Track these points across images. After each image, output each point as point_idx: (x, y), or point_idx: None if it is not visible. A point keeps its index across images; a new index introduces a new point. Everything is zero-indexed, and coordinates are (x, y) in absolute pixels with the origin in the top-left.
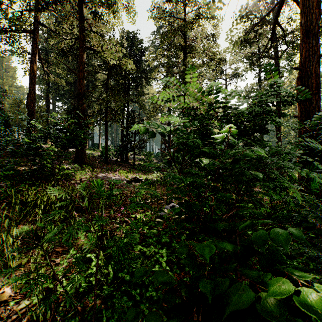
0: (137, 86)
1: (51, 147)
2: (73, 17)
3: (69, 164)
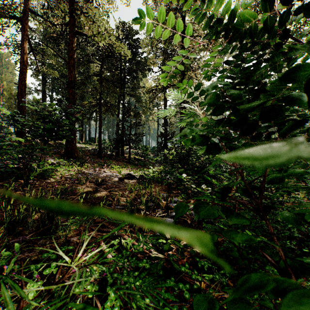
0: (133, 78)
1: (15, 137)
2: (63, 1)
3: (57, 158)
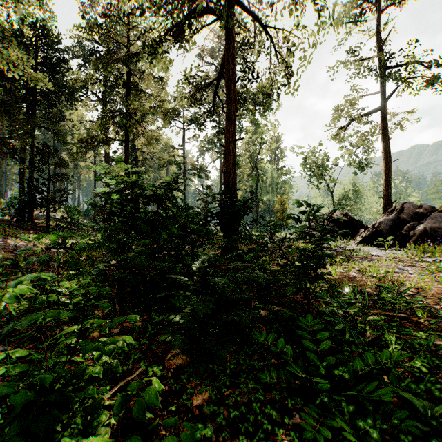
0: (52, 105)
1: None
2: None
3: None
